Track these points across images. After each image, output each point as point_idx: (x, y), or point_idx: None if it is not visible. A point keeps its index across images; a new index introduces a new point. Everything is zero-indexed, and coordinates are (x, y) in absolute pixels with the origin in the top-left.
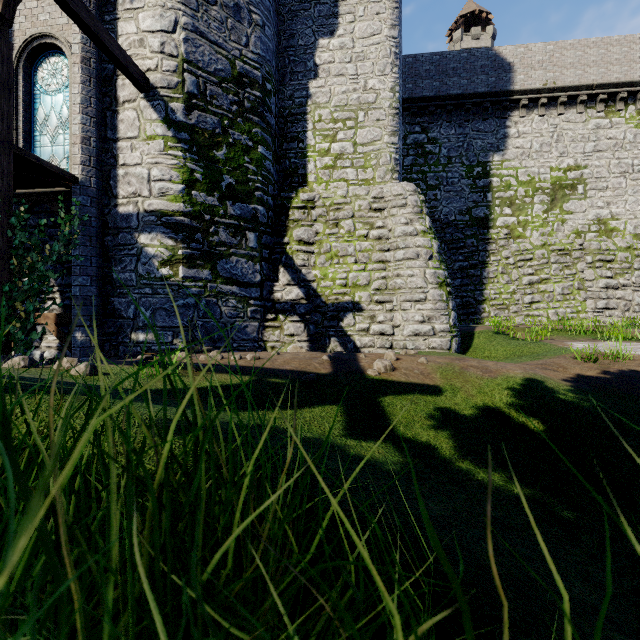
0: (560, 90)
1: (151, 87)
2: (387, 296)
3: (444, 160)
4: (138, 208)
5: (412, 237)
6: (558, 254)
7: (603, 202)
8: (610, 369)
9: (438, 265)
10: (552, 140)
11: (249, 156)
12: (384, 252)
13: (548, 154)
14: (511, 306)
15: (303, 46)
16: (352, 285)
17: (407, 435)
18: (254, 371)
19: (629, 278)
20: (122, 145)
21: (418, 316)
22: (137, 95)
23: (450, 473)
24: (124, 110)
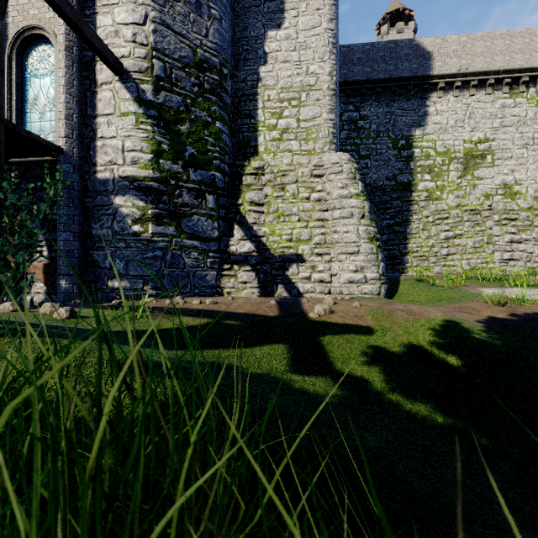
0: (472, 75)
1: (125, 71)
2: (326, 249)
3: (374, 134)
4: (114, 174)
5: (347, 199)
6: (470, 213)
7: (508, 169)
8: (517, 312)
9: (369, 223)
10: (465, 117)
11: (208, 130)
12: (323, 212)
13: (462, 129)
14: (430, 257)
15: (254, 37)
16: (296, 240)
17: (344, 370)
18: (212, 314)
19: (530, 234)
20: (100, 121)
21: (352, 266)
22: (113, 78)
23: (382, 404)
24: (102, 91)
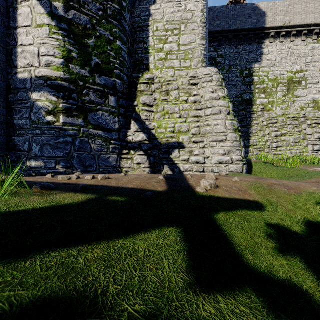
0: (292, 27)
1: None
2: (200, 138)
3: (227, 67)
4: (31, 75)
5: (216, 100)
6: (291, 120)
7: (316, 91)
8: None
9: (233, 118)
10: (288, 56)
11: (111, 46)
12: (198, 111)
13: (285, 64)
14: (265, 149)
15: None
16: (178, 131)
17: (261, 269)
18: (98, 189)
19: None
20: (20, 31)
21: (221, 151)
22: None
23: None
24: (21, 7)
